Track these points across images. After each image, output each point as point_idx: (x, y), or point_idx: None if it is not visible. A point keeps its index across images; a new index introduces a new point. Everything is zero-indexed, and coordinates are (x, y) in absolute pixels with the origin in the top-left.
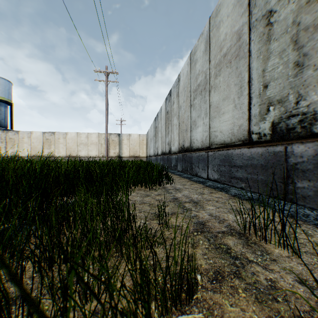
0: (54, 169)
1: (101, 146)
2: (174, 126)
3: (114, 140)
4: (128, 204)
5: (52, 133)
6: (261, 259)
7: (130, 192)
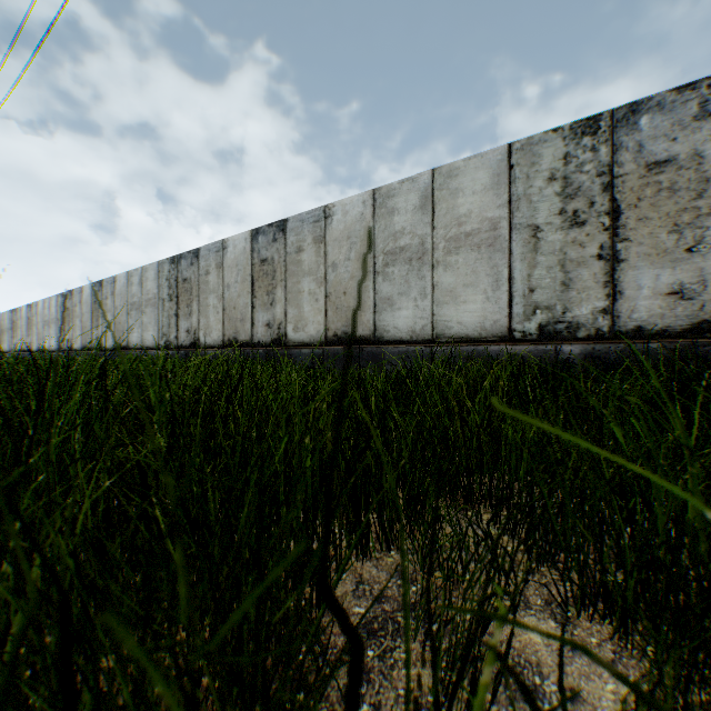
0: None
1: None
2: (36, 333)
3: None
4: None
5: None
6: None
7: None
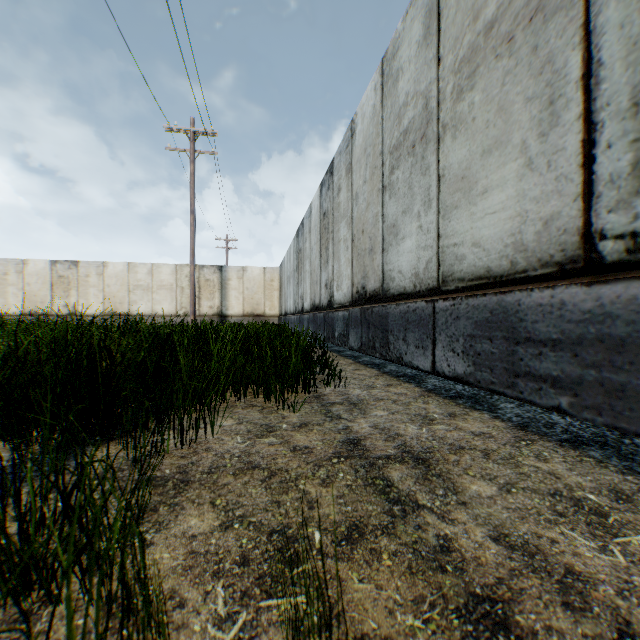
0: None
1: (182, 293)
2: (341, 245)
3: (209, 281)
4: (141, 546)
5: (72, 265)
6: None
7: (213, 425)
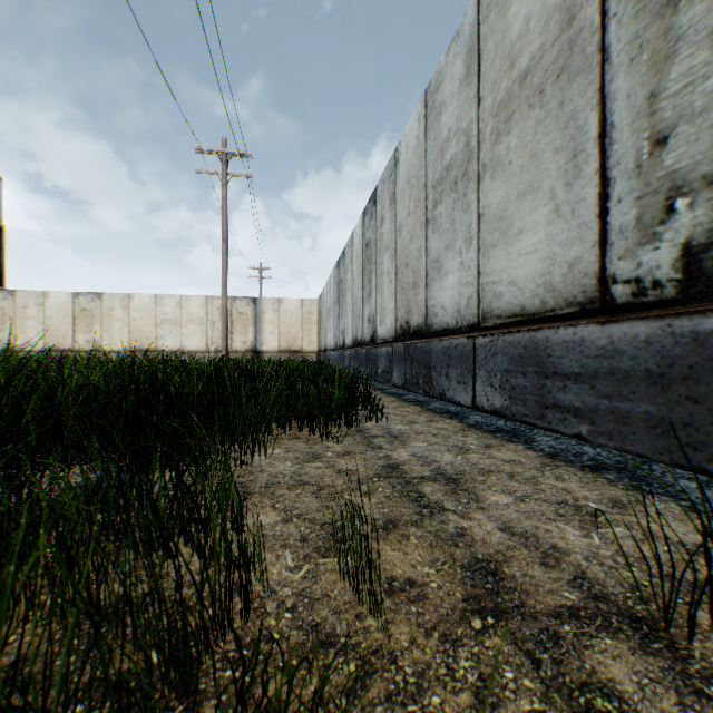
0: (6, 388)
1: (213, 327)
2: (384, 277)
3: (242, 314)
4: (239, 509)
5: (96, 297)
6: None
7: (266, 450)
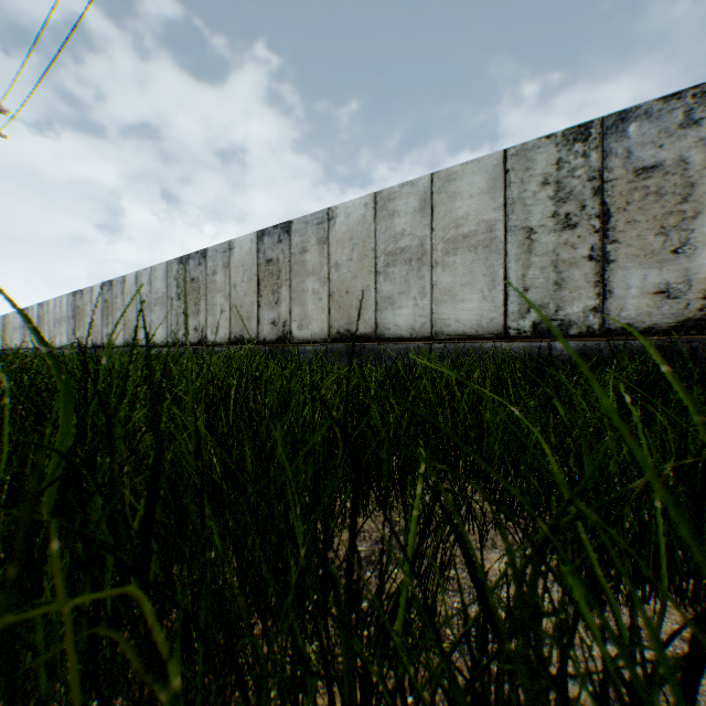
0: None
1: None
2: (47, 331)
3: None
4: None
5: None
6: None
7: None
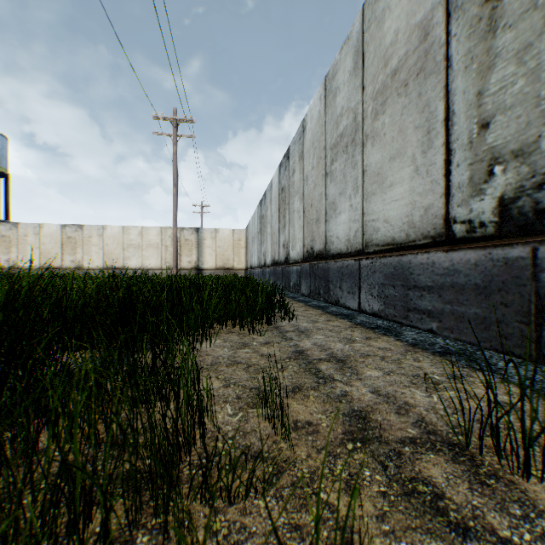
0: (40, 296)
1: (166, 251)
2: (295, 214)
3: (188, 240)
4: (197, 375)
5: (78, 228)
6: (531, 533)
7: (210, 340)
